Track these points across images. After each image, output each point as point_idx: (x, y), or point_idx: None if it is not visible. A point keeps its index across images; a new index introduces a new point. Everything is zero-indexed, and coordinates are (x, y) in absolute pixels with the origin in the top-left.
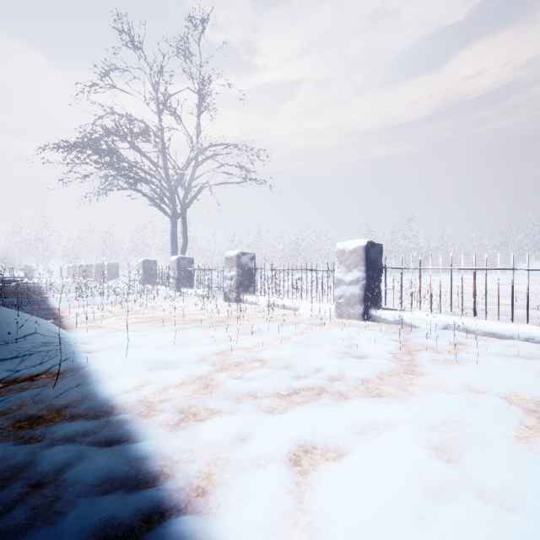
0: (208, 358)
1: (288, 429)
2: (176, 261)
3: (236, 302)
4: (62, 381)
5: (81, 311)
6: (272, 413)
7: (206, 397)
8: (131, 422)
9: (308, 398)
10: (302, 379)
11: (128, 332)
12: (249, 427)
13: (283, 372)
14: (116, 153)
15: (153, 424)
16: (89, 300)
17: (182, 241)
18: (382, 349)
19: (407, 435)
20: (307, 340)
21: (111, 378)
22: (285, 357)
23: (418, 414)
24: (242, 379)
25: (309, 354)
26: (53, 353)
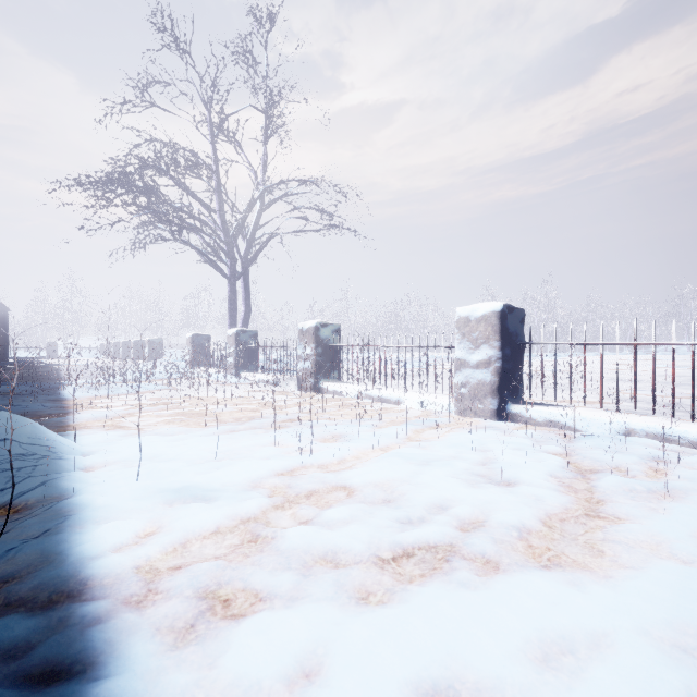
0: (265, 482)
1: (400, 655)
2: (235, 335)
3: (310, 394)
4: (22, 525)
5: (100, 404)
6: (367, 601)
7: (251, 564)
8: (105, 622)
9: (429, 568)
10: (416, 526)
11: (154, 436)
12: (322, 642)
13: (384, 512)
14: (154, 193)
15: (143, 629)
16: (116, 388)
17: (244, 310)
18: (539, 470)
19: (644, 678)
20: (418, 452)
21: (103, 520)
22: (385, 482)
23: (648, 617)
24: (315, 524)
25: (423, 478)
26: (27, 472)
